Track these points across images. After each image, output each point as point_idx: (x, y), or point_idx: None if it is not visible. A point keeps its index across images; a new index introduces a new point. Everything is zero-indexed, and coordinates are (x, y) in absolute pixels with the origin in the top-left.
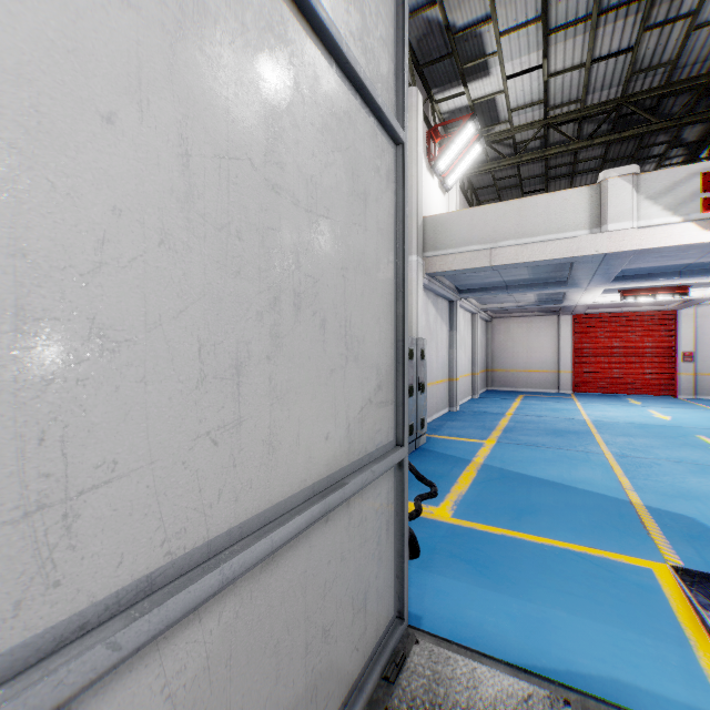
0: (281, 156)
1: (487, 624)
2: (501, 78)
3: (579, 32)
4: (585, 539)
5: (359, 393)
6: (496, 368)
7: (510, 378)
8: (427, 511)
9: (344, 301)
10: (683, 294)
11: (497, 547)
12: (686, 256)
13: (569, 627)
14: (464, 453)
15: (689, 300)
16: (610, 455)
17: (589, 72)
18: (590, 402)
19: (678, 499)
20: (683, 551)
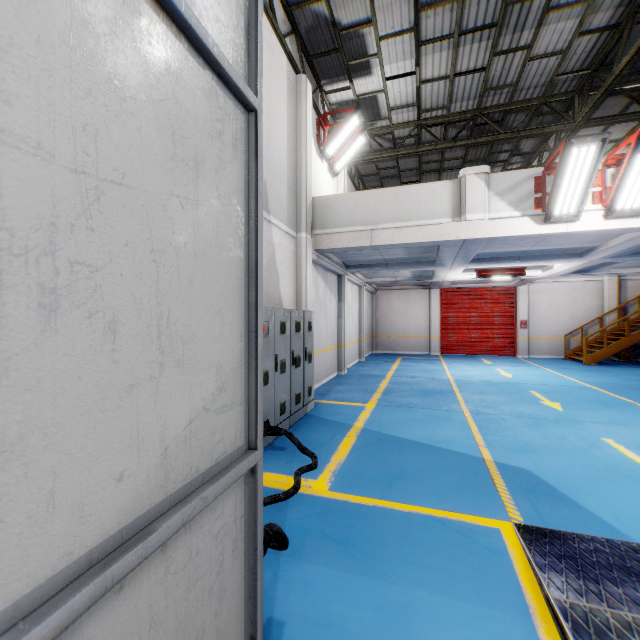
0: (5, 82)
1: (351, 619)
2: (382, 78)
3: (444, 47)
4: (446, 503)
5: (186, 403)
6: (380, 334)
7: (391, 343)
8: (306, 486)
9: (156, 293)
10: (522, 275)
11: (368, 521)
12: (524, 245)
13: (429, 609)
14: (347, 417)
15: (525, 279)
16: (468, 413)
17: (452, 84)
18: (454, 362)
19: (519, 453)
20: (524, 507)
